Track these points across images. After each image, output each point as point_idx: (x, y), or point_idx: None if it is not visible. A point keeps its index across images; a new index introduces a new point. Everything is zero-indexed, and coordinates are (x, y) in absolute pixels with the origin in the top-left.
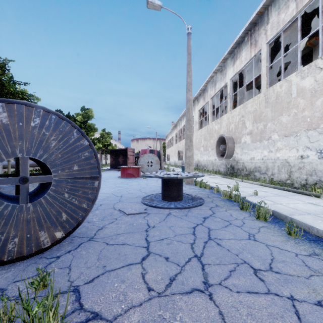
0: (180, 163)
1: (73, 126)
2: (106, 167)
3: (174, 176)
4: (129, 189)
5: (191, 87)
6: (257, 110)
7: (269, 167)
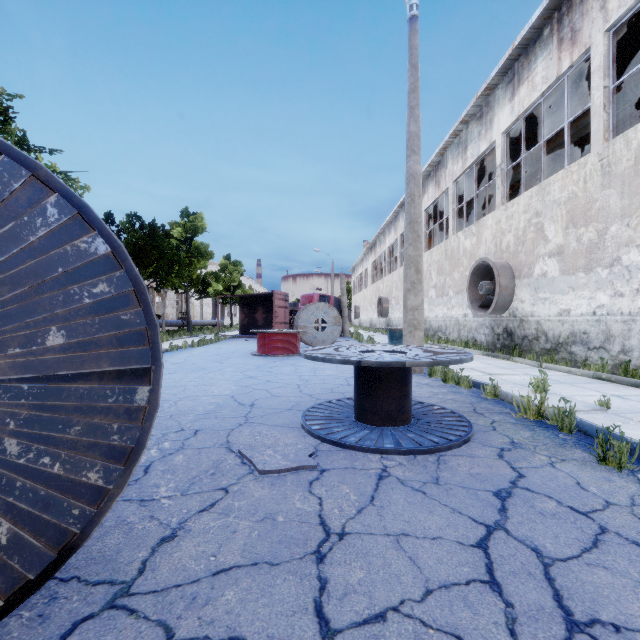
0: (382, 324)
1: (45, 181)
2: (232, 332)
3: (394, 361)
4: (273, 385)
5: (417, 143)
6: (577, 197)
7: (615, 334)
